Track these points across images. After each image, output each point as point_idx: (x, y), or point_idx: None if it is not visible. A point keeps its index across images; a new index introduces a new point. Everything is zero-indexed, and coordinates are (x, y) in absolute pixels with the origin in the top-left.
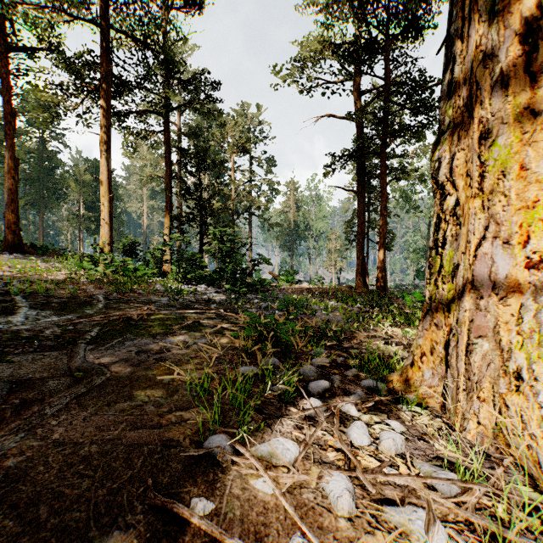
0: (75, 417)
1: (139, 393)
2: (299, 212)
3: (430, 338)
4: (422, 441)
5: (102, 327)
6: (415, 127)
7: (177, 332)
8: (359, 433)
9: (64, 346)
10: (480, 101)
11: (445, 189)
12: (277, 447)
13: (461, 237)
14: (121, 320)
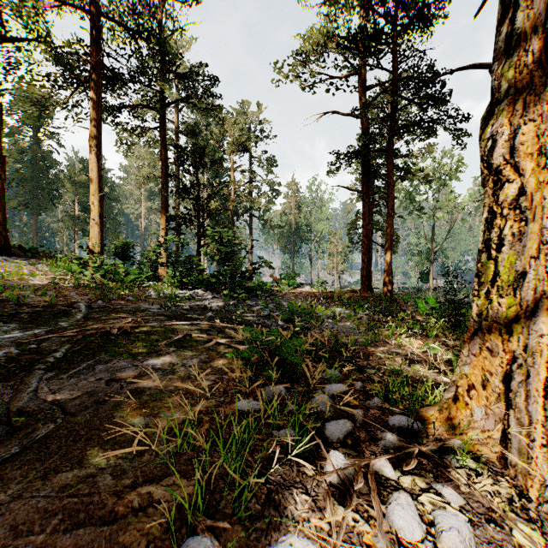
0: None
1: (95, 451)
2: (300, 214)
3: (481, 367)
4: (492, 524)
5: (73, 344)
6: (425, 122)
7: (164, 349)
8: (406, 517)
9: (14, 374)
10: None
11: (502, 175)
12: None
13: (527, 237)
14: (99, 334)
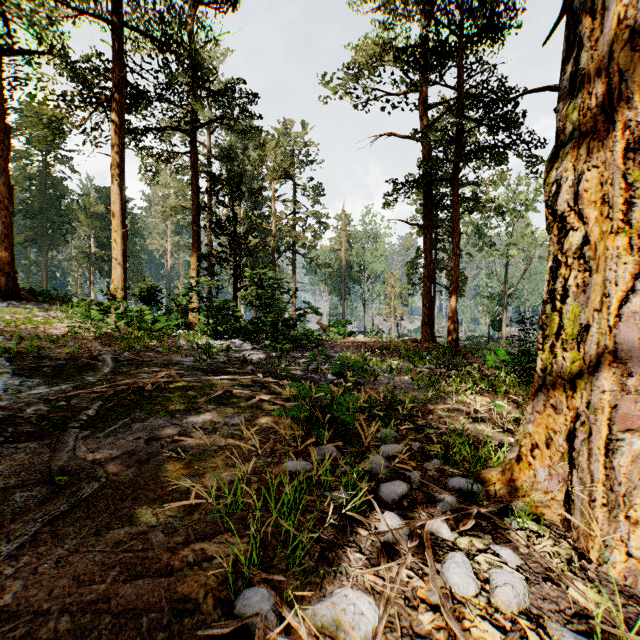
0: (43, 559)
1: (144, 510)
2: (351, 250)
3: (545, 425)
4: (549, 583)
5: (104, 401)
6: (495, 148)
7: (203, 407)
8: (461, 574)
9: (48, 433)
10: (625, 98)
11: (567, 222)
12: (346, 609)
13: (591, 289)
14: (131, 390)
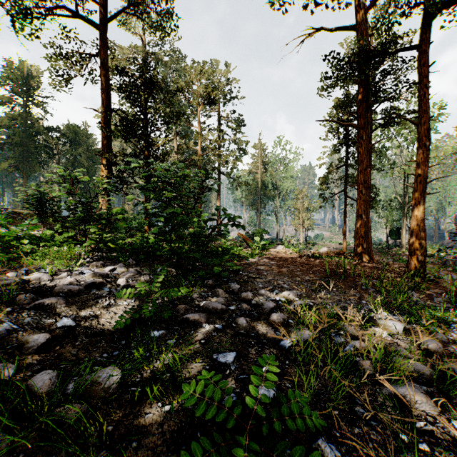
0: None
1: None
2: (266, 172)
3: None
4: None
5: None
6: None
7: None
8: None
9: None
10: None
11: None
12: None
13: None
14: None
